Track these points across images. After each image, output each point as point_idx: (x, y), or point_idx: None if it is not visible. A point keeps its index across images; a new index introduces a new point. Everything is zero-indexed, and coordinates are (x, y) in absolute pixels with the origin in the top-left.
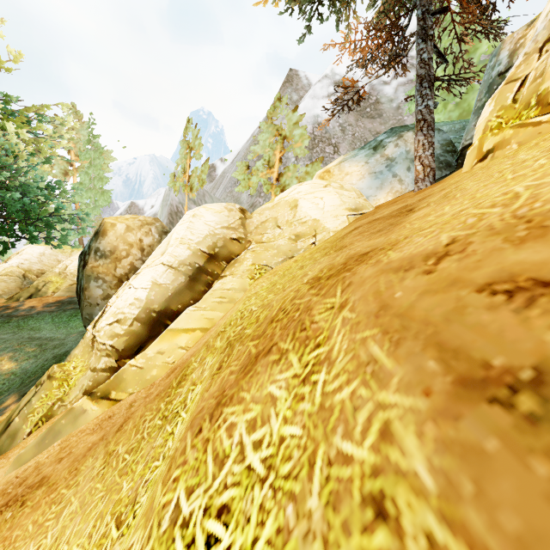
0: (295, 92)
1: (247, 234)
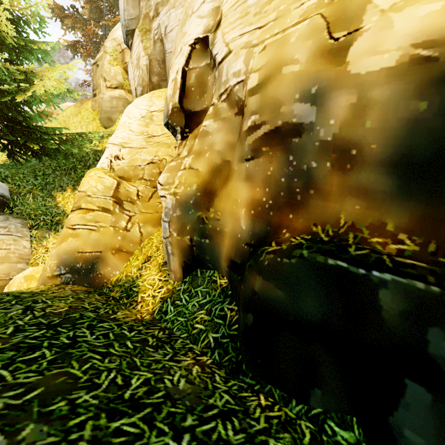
0: (62, 58)
1: (53, 111)
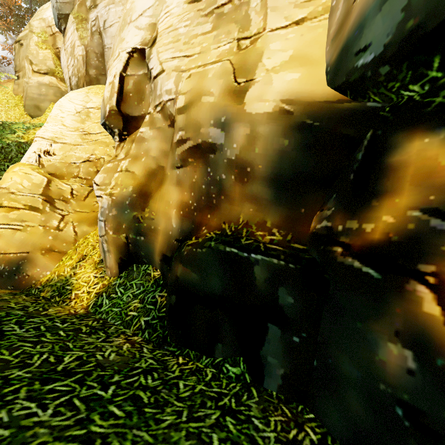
0: None
1: None
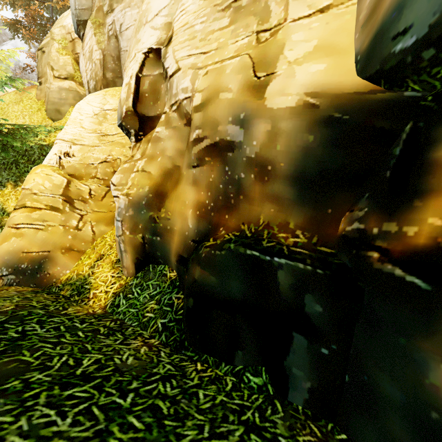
0: None
1: None
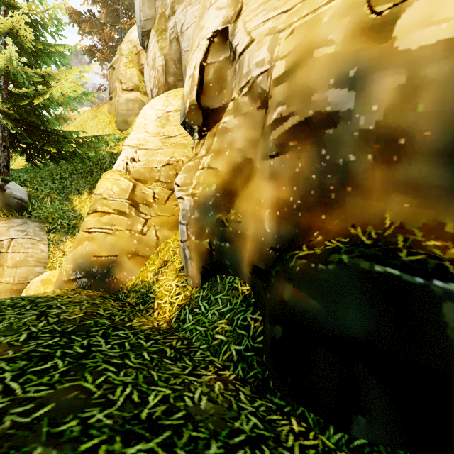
0: (80, 63)
1: (70, 116)
